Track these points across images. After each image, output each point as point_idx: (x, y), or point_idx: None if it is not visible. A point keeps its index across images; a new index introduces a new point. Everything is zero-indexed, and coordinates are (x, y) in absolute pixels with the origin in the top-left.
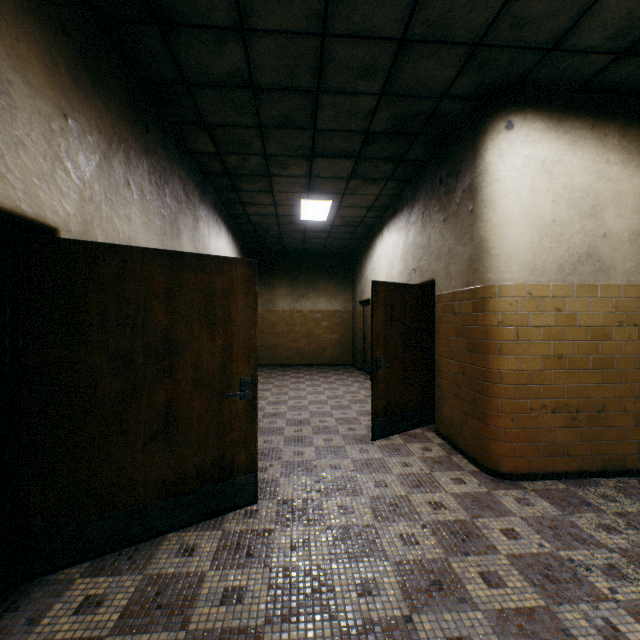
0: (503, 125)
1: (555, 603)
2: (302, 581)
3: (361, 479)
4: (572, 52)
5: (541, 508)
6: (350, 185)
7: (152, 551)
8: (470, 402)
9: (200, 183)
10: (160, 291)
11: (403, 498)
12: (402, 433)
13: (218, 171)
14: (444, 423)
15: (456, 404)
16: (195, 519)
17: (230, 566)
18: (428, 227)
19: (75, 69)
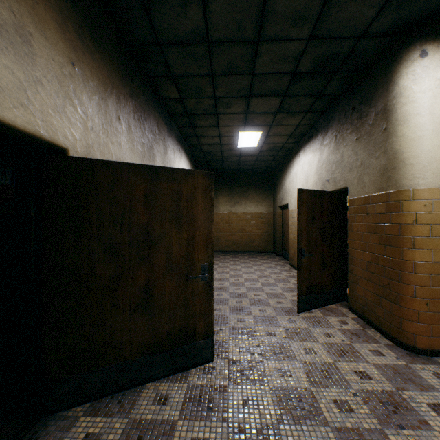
0: (417, 54)
1: None
2: (255, 439)
3: (293, 345)
4: None
5: None
6: (276, 118)
7: (135, 397)
8: (383, 286)
9: (168, 122)
10: (141, 196)
11: (331, 365)
12: (320, 307)
13: (180, 112)
14: (357, 301)
15: (369, 287)
16: (167, 372)
17: (195, 417)
18: (341, 146)
19: (80, 30)
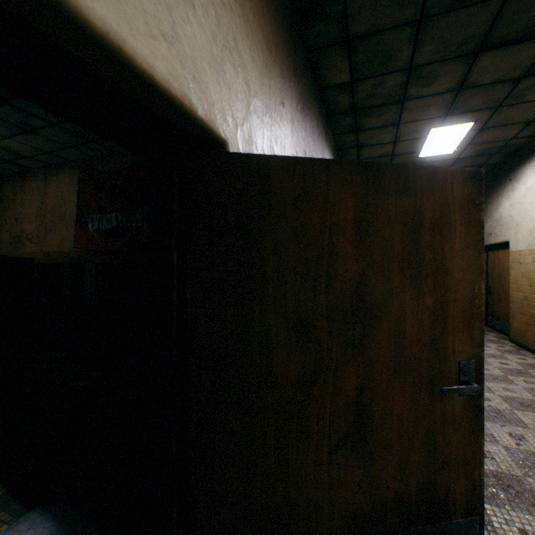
0: None
1: None
2: None
3: None
4: None
5: None
6: (516, 89)
7: None
8: None
9: (325, 125)
10: (348, 224)
11: None
12: None
13: (344, 108)
14: None
15: None
16: None
17: None
18: None
19: None
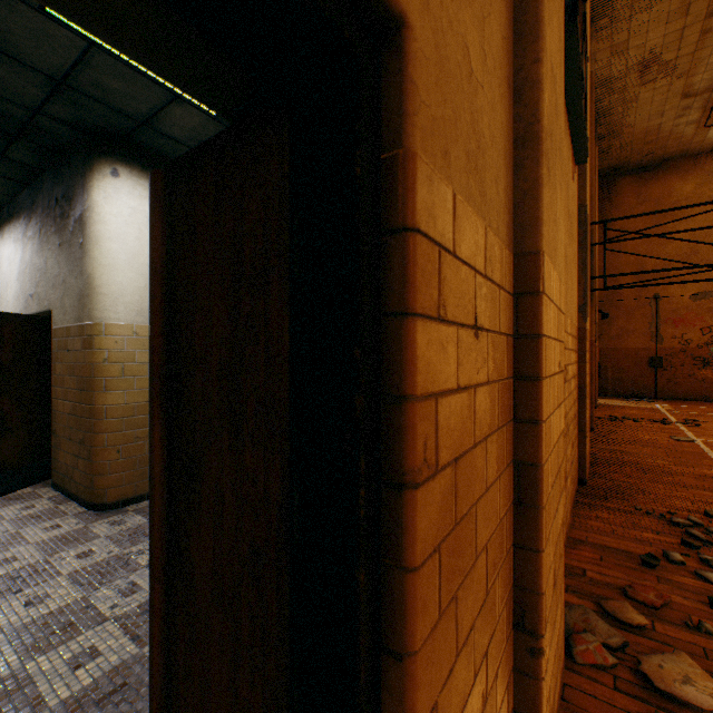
0: (110, 170)
1: (94, 590)
2: None
3: None
4: (164, 135)
5: (133, 522)
6: None
7: None
8: (81, 443)
9: None
10: None
11: None
12: None
13: None
14: (61, 472)
15: (71, 448)
16: None
17: None
18: (46, 248)
19: None
